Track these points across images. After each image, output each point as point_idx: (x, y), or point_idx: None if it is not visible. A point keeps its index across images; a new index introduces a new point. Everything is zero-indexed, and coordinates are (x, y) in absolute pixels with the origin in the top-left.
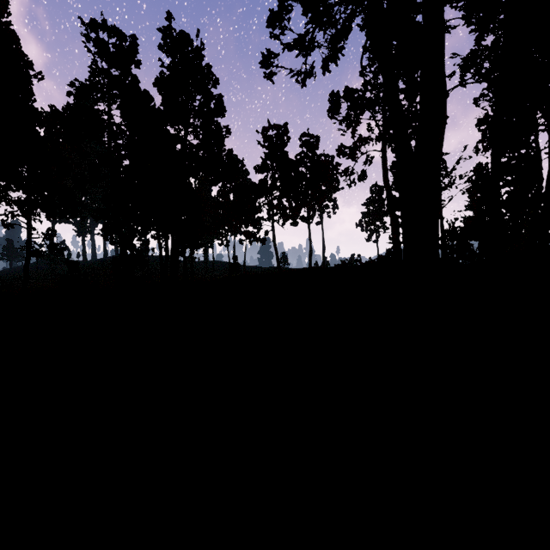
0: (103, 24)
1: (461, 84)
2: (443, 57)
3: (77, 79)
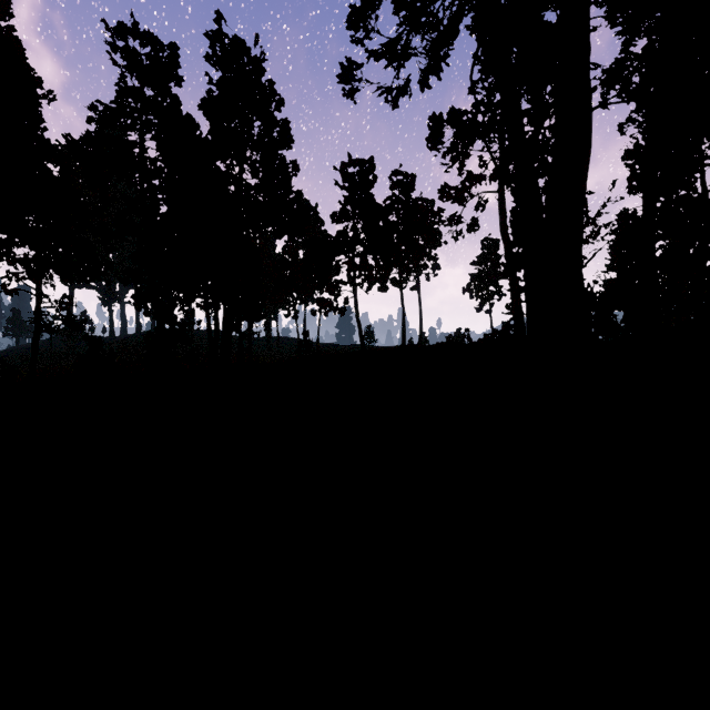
0: (134, 29)
1: (602, 105)
2: (587, 59)
3: (100, 101)
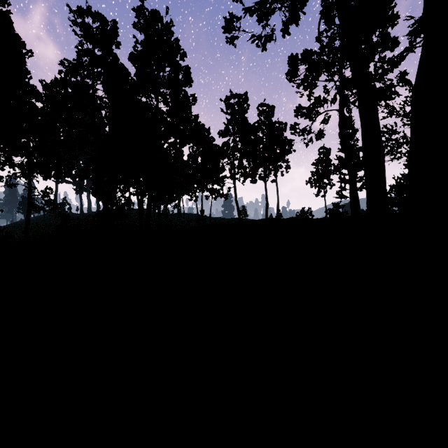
0: (87, 10)
1: (412, 48)
2: None
3: (66, 58)
